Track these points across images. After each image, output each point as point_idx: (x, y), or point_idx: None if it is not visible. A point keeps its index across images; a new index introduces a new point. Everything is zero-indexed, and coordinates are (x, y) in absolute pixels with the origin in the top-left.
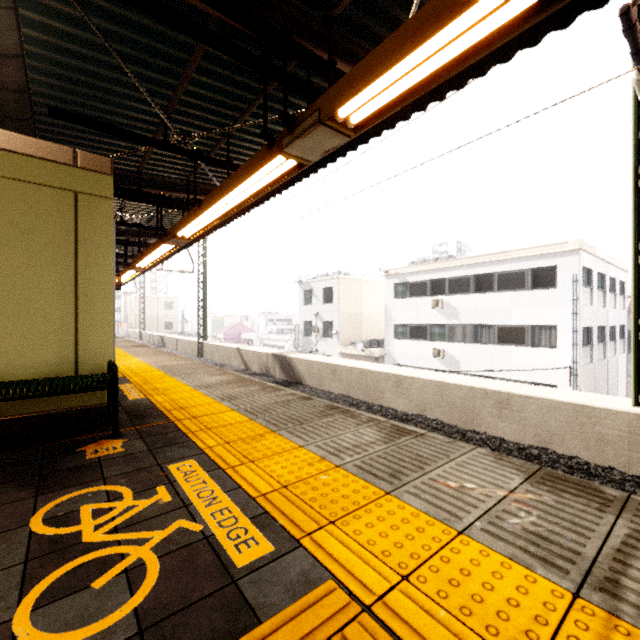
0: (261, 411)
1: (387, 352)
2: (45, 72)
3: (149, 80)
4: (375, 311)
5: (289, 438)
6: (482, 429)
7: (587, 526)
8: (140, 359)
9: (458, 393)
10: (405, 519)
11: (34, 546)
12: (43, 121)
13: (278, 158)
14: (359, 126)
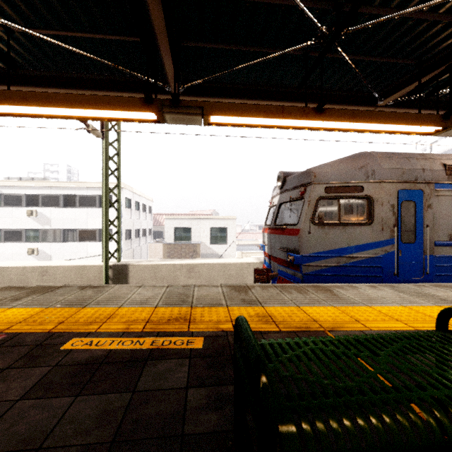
0: None
1: None
2: None
3: None
4: None
5: None
6: None
7: (3, 296)
8: None
9: (16, 272)
10: None
11: None
12: None
13: None
14: None
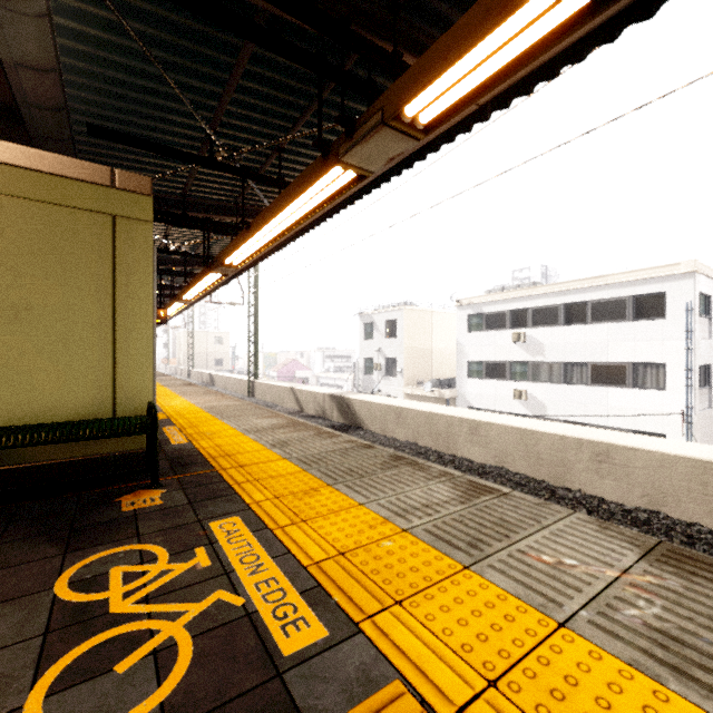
0: (316, 460)
1: (459, 393)
2: (83, 87)
3: (192, 90)
4: (445, 346)
5: (347, 494)
6: (576, 486)
7: None
8: (186, 399)
9: (546, 443)
10: (489, 603)
11: (56, 615)
12: (83, 141)
13: (335, 170)
14: (430, 126)
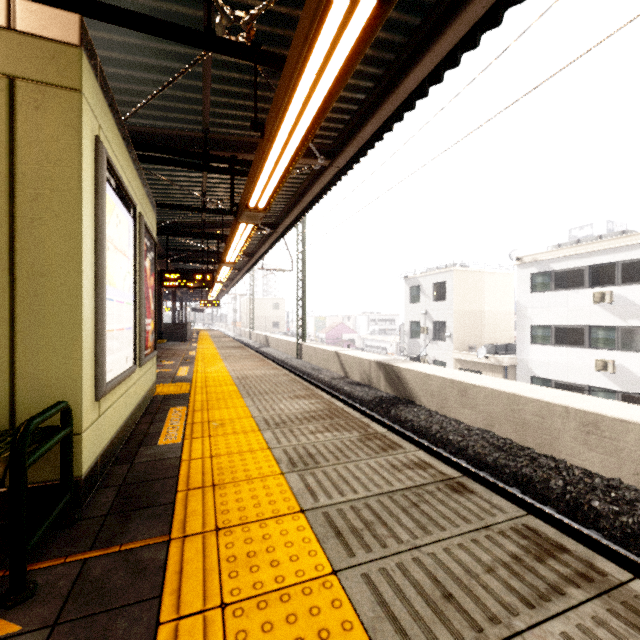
0: (360, 527)
1: (520, 360)
2: None
3: None
4: (500, 309)
5: None
6: None
7: None
8: (226, 364)
9: None
10: None
11: None
12: None
13: None
14: None
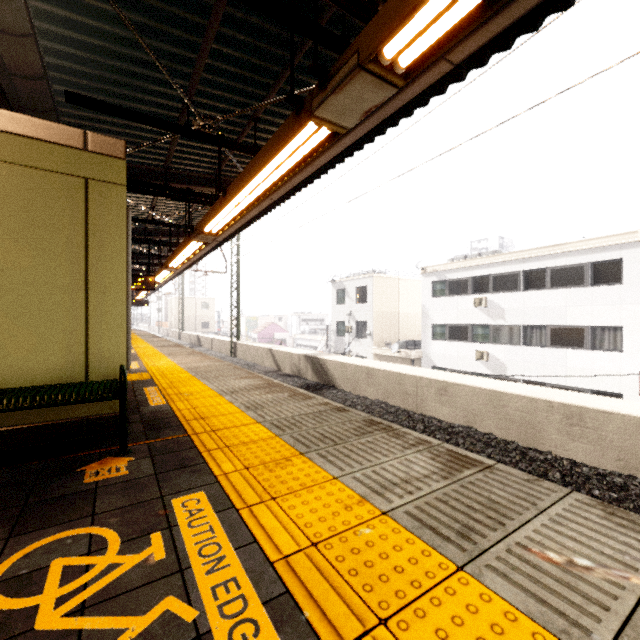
0: (289, 425)
1: (424, 354)
2: (60, 54)
3: (167, 56)
4: (411, 311)
5: (321, 464)
6: (546, 448)
7: None
8: (172, 359)
9: (515, 404)
10: (496, 625)
11: None
12: (67, 113)
13: (308, 127)
14: (410, 70)
